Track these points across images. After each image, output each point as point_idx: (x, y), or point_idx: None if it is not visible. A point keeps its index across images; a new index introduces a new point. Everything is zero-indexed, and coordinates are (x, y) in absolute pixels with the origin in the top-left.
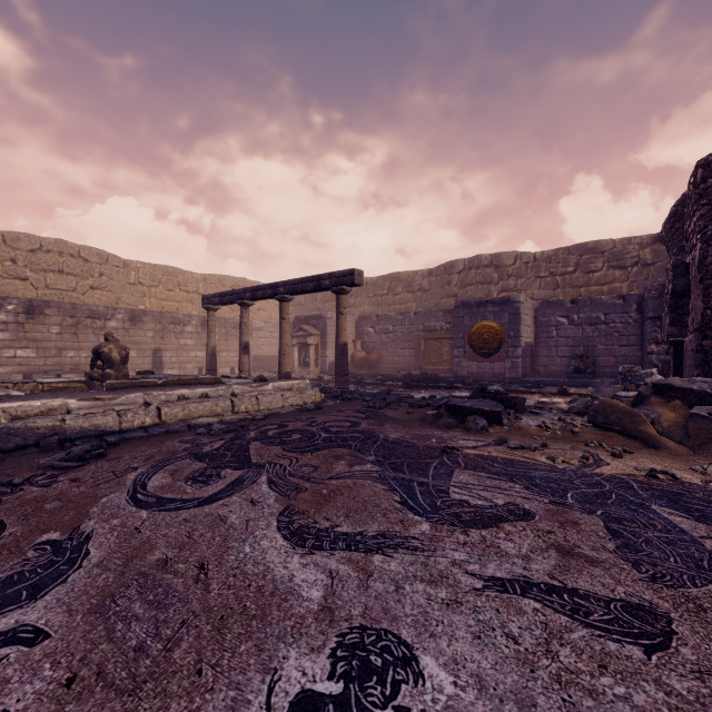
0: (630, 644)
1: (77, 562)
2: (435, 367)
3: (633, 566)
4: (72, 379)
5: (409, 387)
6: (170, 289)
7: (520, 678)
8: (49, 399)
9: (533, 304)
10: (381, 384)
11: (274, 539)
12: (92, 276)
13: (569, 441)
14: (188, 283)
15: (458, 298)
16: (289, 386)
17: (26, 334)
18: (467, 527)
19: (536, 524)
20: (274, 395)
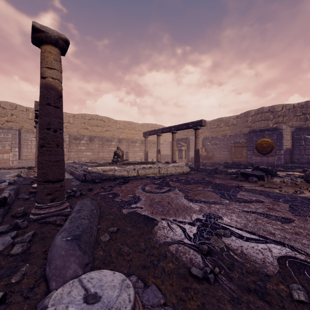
0: (278, 222)
1: (140, 199)
2: (239, 159)
3: (291, 213)
4: (105, 162)
5: (226, 168)
6: (130, 130)
7: (246, 222)
8: (110, 166)
9: (291, 129)
10: (213, 166)
11: (184, 200)
12: (106, 126)
13: (293, 187)
14: (136, 127)
15: (251, 128)
16: (177, 165)
17: (89, 147)
18: (240, 202)
19: (264, 204)
20: (172, 168)
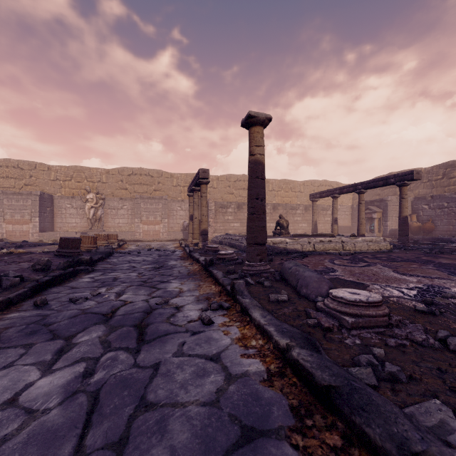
0: None
1: (336, 270)
2: None
3: None
4: None
5: None
6: (287, 191)
7: None
8: (281, 238)
9: None
10: (435, 244)
11: (393, 273)
12: None
13: None
14: (295, 187)
15: None
16: (370, 240)
17: (237, 217)
18: None
19: None
20: (362, 243)
